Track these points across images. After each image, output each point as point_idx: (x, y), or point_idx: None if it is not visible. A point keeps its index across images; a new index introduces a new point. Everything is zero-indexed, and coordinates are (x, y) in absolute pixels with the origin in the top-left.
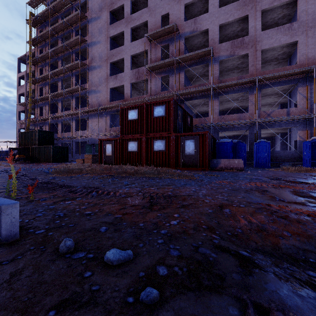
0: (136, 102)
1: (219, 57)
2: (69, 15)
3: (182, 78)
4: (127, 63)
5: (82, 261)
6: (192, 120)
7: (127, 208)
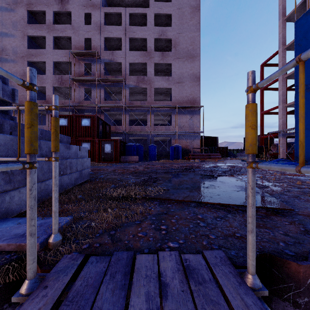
0: (59, 106)
1: (129, 85)
2: None
3: (103, 94)
4: (49, 67)
5: None
6: (110, 127)
7: None
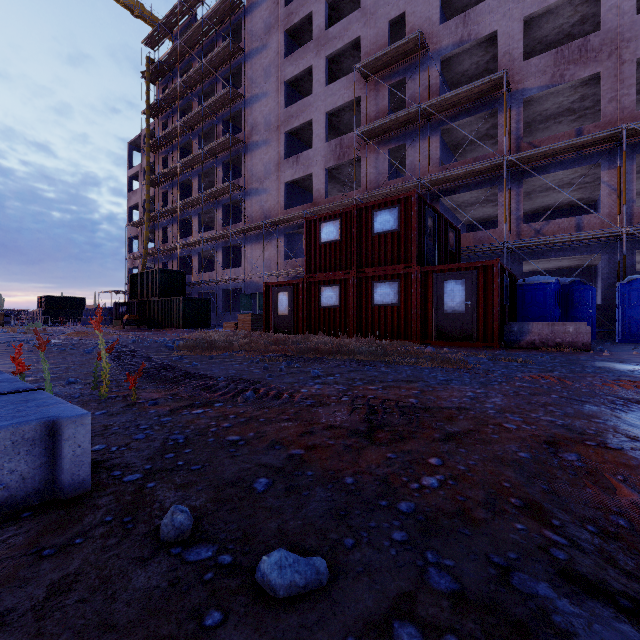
0: (336, 207)
1: (524, 91)
2: (211, 51)
3: (436, 148)
4: (318, 130)
5: (204, 574)
6: (459, 236)
7: (316, 432)
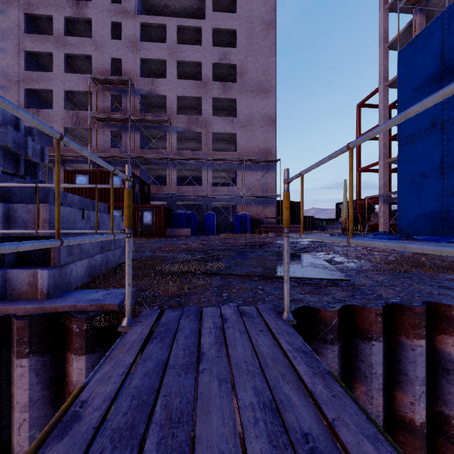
0: (74, 156)
1: (177, 128)
2: None
3: (138, 139)
4: (58, 99)
5: None
6: (150, 188)
7: None
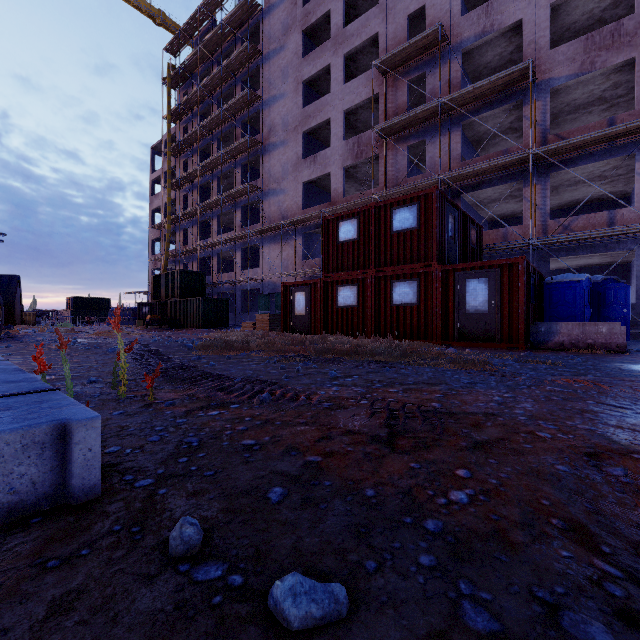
0: (353, 206)
1: (550, 81)
2: (230, 54)
3: (457, 143)
4: (335, 129)
5: (212, 597)
6: (482, 234)
7: (333, 437)
